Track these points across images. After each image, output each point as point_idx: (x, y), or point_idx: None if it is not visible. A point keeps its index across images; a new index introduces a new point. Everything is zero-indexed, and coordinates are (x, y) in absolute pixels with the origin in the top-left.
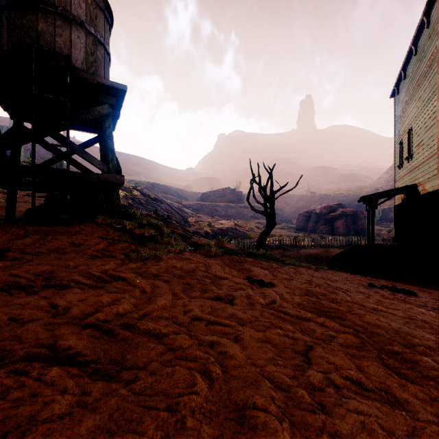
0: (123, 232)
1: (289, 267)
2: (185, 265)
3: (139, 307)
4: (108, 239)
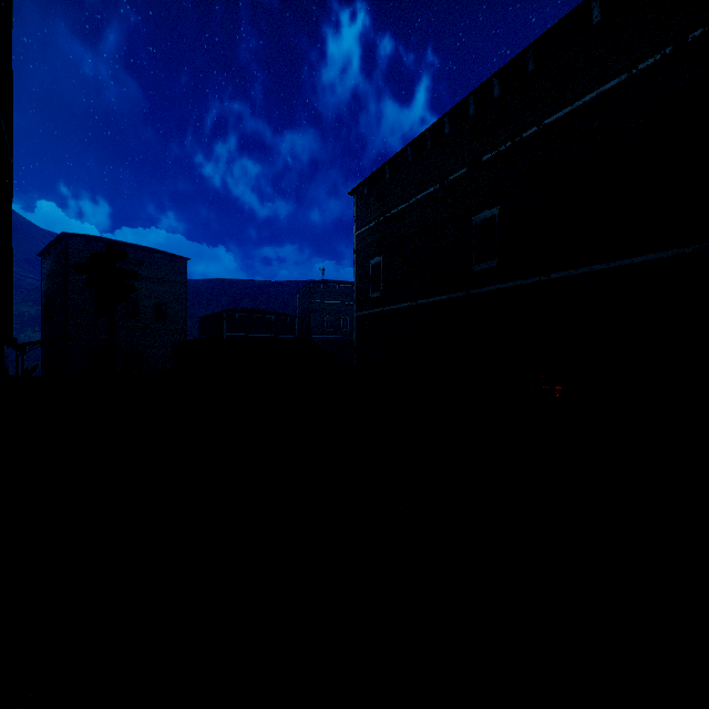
0: None
1: None
2: None
3: None
4: None
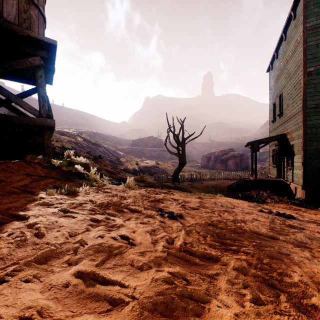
0: (51, 169)
1: (196, 197)
2: (102, 199)
3: (7, 265)
4: (33, 176)
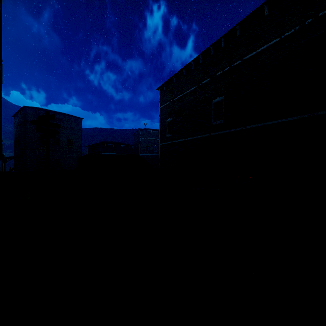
0: None
1: None
2: None
3: None
4: None
